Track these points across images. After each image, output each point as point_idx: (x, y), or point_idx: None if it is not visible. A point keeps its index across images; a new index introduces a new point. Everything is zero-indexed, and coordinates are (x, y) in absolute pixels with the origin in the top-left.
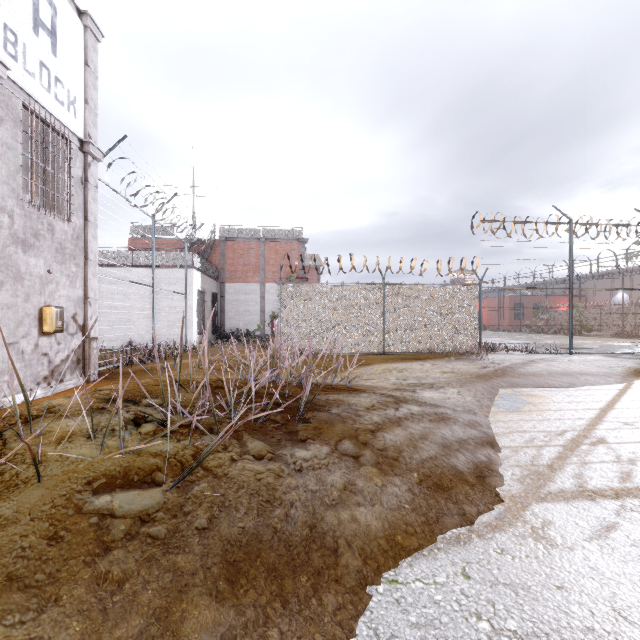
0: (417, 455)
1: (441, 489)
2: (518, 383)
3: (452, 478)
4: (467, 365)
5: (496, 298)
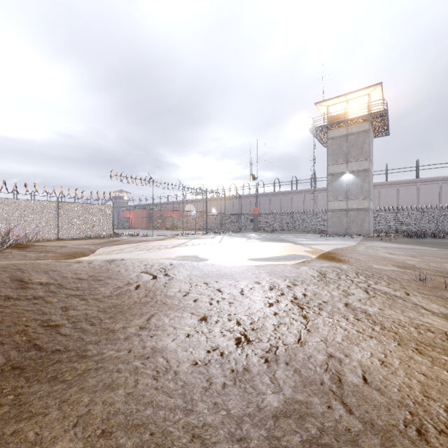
0: (66, 252)
1: (71, 256)
2: (117, 243)
3: (75, 255)
4: (101, 240)
5: (139, 210)
